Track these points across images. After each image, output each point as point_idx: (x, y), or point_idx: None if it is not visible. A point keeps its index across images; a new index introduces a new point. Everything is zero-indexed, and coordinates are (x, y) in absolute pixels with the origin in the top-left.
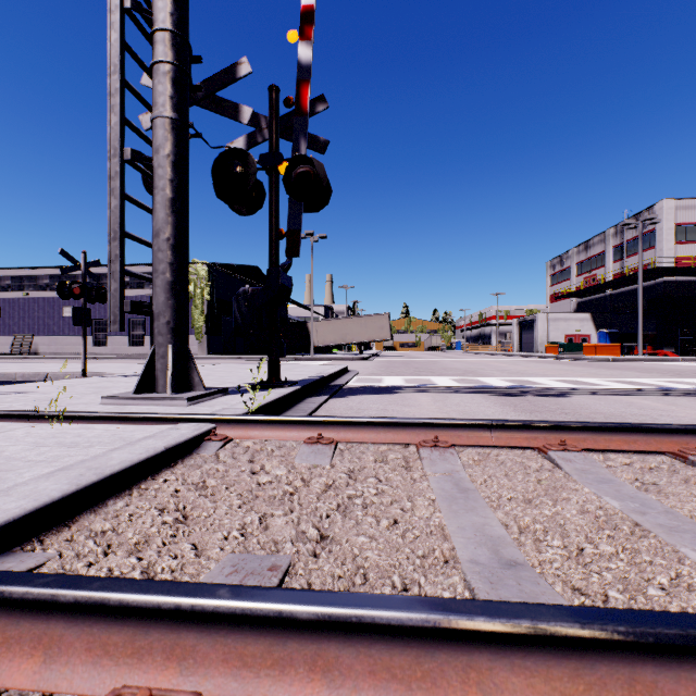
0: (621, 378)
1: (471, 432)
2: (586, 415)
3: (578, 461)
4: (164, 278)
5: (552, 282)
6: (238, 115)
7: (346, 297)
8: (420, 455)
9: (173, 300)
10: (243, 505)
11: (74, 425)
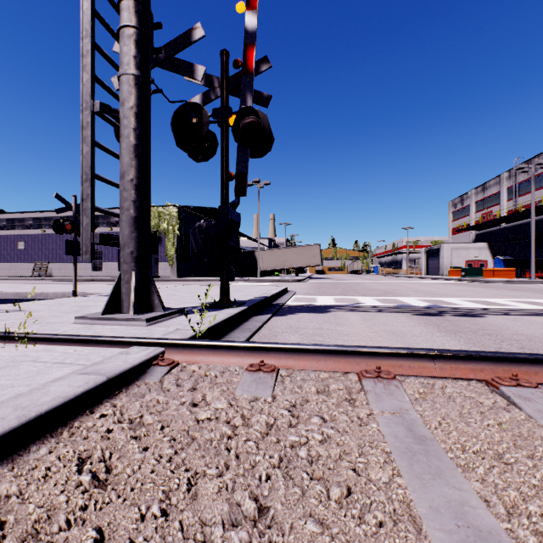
0: (524, 299)
1: (413, 361)
2: (509, 337)
3: (537, 400)
4: (128, 214)
5: (454, 217)
6: (193, 74)
7: (285, 231)
8: (363, 387)
9: (136, 233)
10: (173, 457)
11: (38, 347)
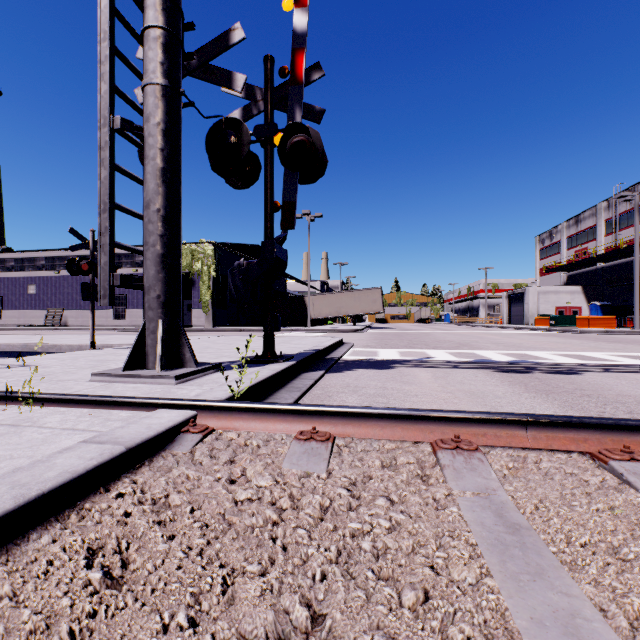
0: (628, 353)
1: (500, 429)
2: (613, 399)
3: None
4: (154, 251)
5: (542, 256)
6: (231, 83)
7: (340, 273)
8: (439, 460)
9: (163, 273)
10: (205, 548)
11: (46, 409)
